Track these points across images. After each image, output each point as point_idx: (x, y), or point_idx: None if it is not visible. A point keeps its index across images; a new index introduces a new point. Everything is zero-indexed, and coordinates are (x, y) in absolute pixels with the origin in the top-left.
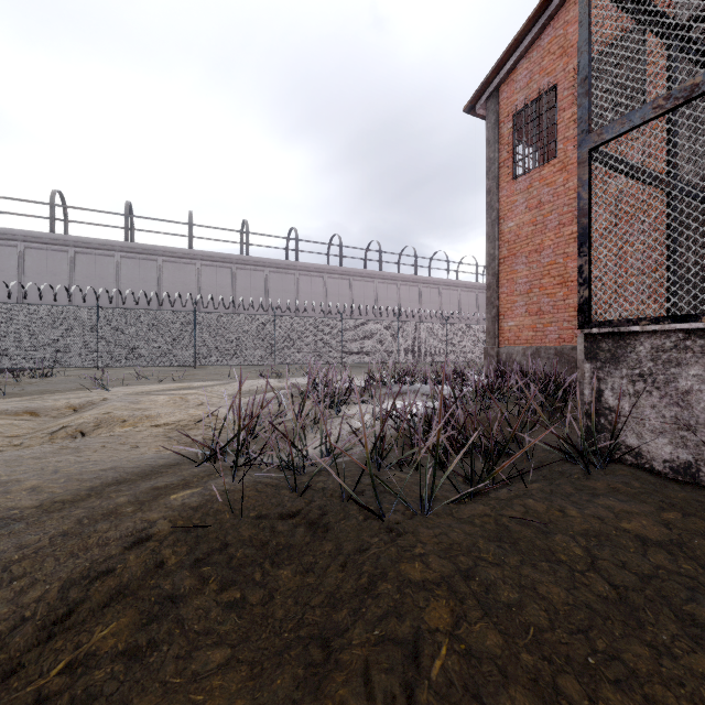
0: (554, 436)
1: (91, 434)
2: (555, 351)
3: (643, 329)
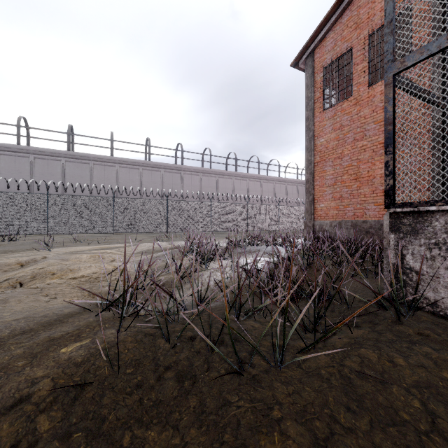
0: (361, 285)
1: (28, 284)
2: (351, 224)
3: (439, 209)
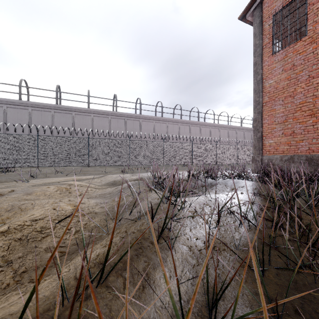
0: None
1: None
2: (306, 158)
3: None
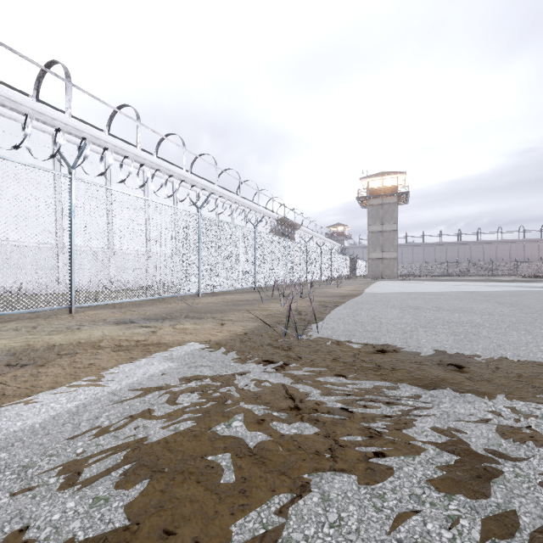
0: None
1: None
2: None
3: None
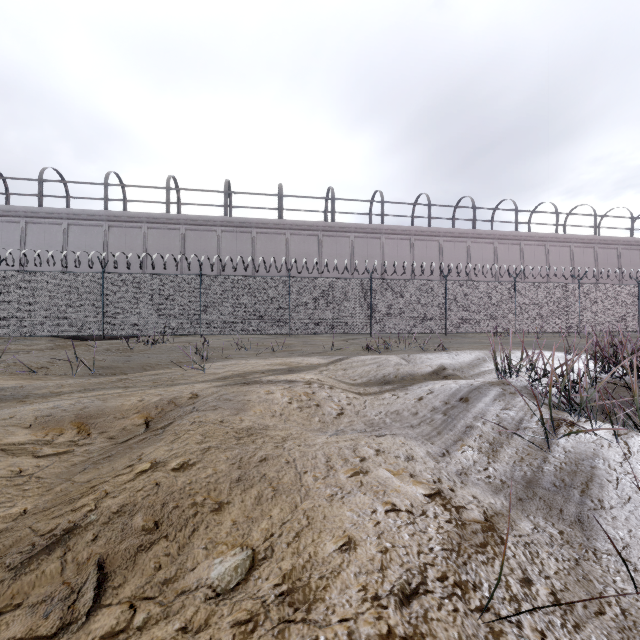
0: None
1: (125, 585)
2: None
3: None
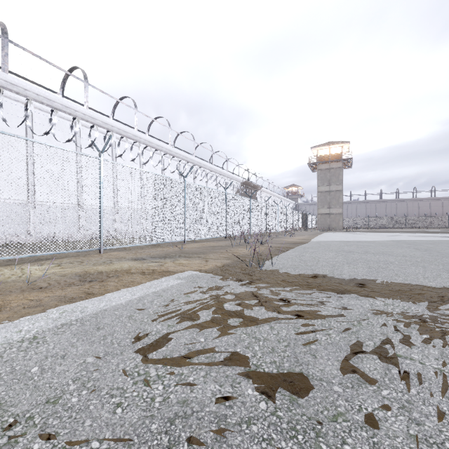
0: None
1: None
2: None
3: None
